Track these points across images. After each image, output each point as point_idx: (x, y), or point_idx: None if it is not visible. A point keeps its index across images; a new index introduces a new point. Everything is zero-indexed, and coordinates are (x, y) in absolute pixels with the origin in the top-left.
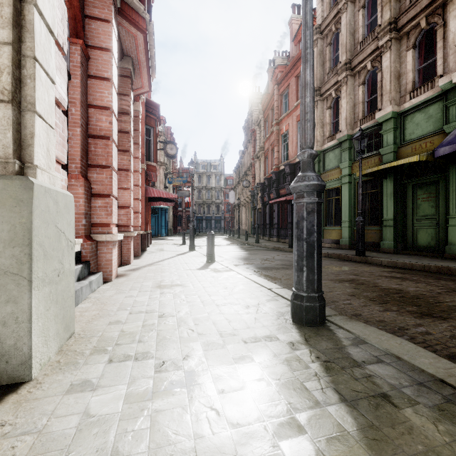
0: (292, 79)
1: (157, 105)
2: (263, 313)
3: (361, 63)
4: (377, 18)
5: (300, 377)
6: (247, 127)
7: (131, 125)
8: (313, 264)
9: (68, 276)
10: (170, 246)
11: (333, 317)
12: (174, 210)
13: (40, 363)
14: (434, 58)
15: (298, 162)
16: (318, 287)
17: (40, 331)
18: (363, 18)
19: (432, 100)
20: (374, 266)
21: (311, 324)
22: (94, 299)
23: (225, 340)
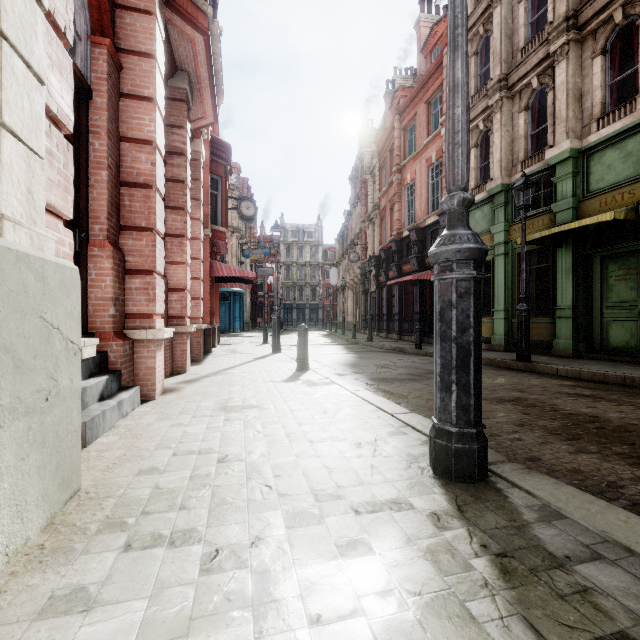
0: (420, 106)
1: (226, 145)
2: (385, 456)
3: (523, 79)
4: (548, 13)
5: (457, 589)
6: (355, 177)
7: (187, 171)
8: (468, 380)
9: (66, 399)
10: (246, 345)
11: (500, 466)
12: (253, 295)
13: (5, 553)
14: (636, 67)
15: (430, 225)
16: (476, 418)
17: (5, 498)
18: (525, 14)
19: (631, 129)
20: (546, 378)
21: (465, 479)
22: (123, 429)
23: (323, 507)
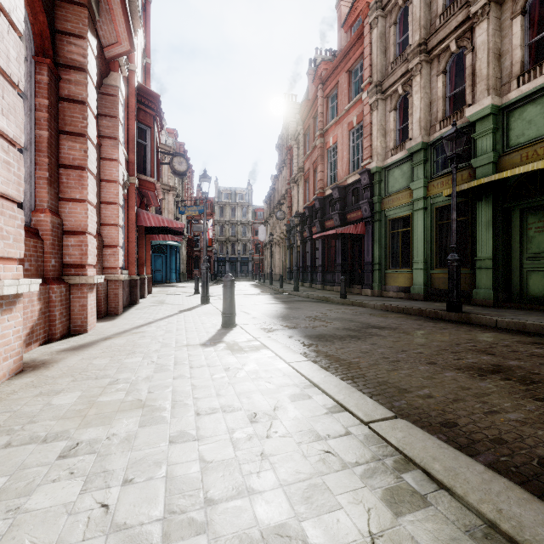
0: (342, 75)
1: (155, 96)
2: None
3: (442, 43)
4: None
5: None
6: (281, 145)
7: (90, 92)
8: None
9: None
10: (177, 296)
11: None
12: (189, 249)
13: None
14: None
15: (351, 183)
16: None
17: None
18: None
19: None
20: (492, 331)
21: None
22: None
23: None
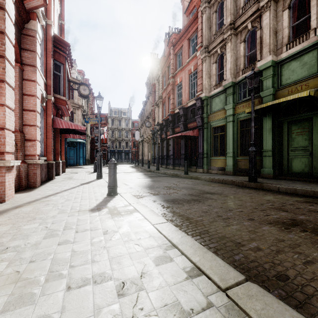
0: (185, 41)
1: (66, 44)
2: None
3: (243, 24)
4: None
5: None
6: (149, 83)
7: (7, 25)
8: None
9: None
10: (82, 174)
11: None
12: (92, 145)
13: None
14: (307, 15)
15: (190, 106)
16: None
17: None
18: None
19: (306, 49)
20: (278, 194)
21: None
22: None
23: None
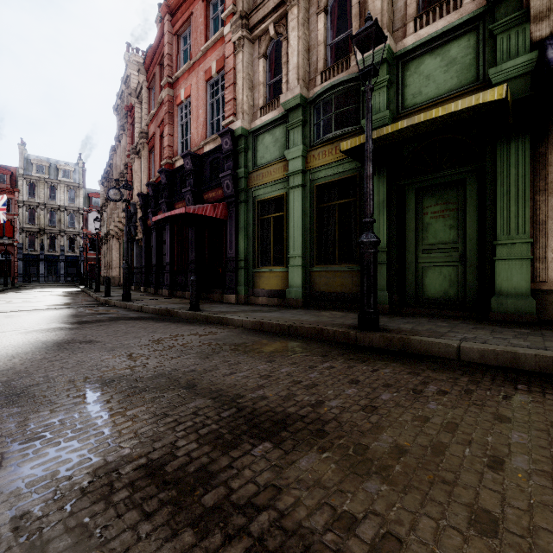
0: (197, 5)
1: None
2: None
3: None
4: None
5: None
6: (121, 107)
7: None
8: None
9: None
10: None
11: None
12: None
13: None
14: None
15: (209, 152)
16: None
17: None
18: None
19: (456, 30)
20: (502, 385)
21: None
22: None
23: None
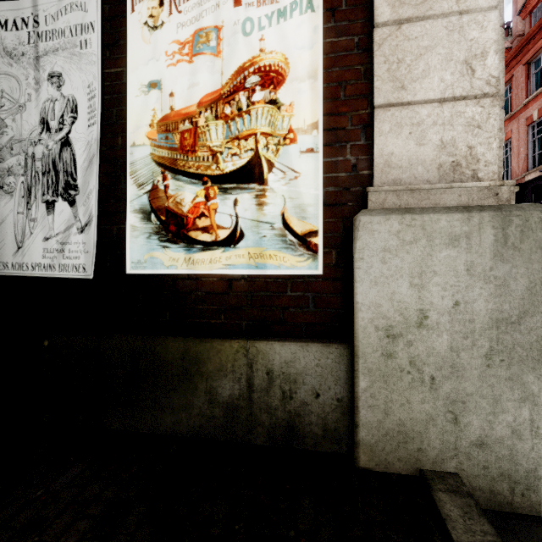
0: (518, 68)
1: None
2: None
3: None
4: None
5: None
6: None
7: None
8: None
9: None
10: None
11: None
12: None
13: None
14: None
15: (530, 181)
16: None
17: None
18: None
19: None
20: None
21: None
22: None
23: None
